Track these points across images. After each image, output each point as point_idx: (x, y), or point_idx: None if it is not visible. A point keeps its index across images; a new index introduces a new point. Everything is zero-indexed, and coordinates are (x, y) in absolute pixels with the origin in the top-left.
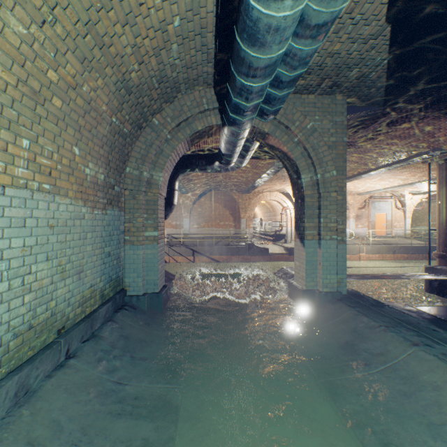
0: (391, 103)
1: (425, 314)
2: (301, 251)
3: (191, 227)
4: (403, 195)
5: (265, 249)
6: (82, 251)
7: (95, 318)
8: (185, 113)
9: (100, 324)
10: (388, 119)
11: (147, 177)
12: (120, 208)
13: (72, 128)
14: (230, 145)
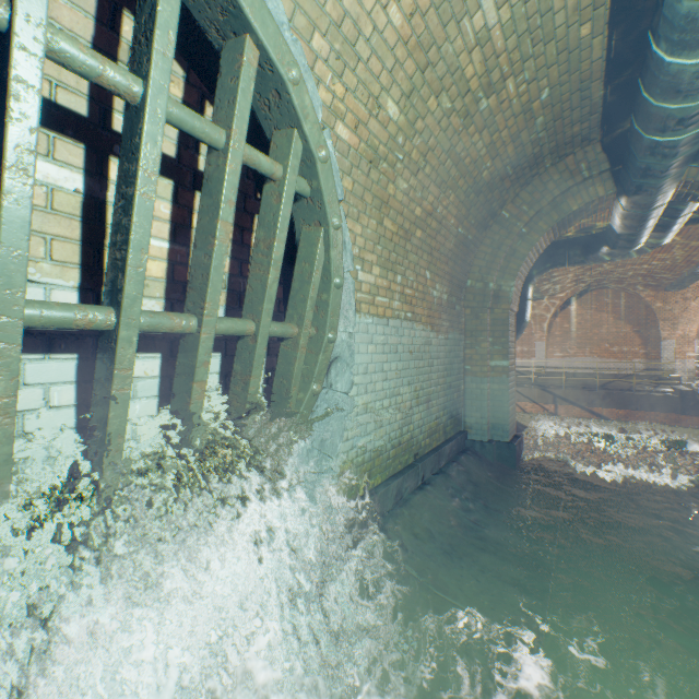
0: None
1: None
2: None
3: (548, 355)
4: None
5: None
6: (429, 379)
7: (440, 454)
8: (549, 193)
9: (445, 462)
10: None
11: (492, 289)
12: (459, 331)
13: (425, 253)
14: (631, 221)
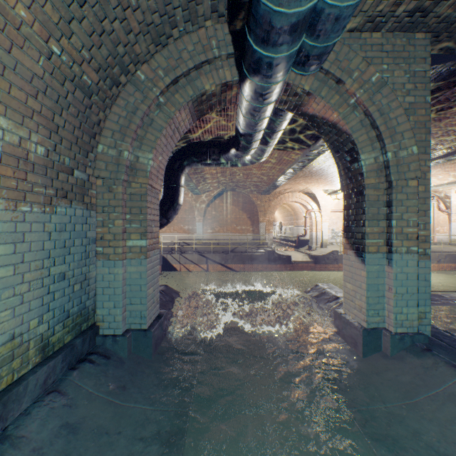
0: None
1: None
2: (357, 269)
3: (204, 232)
4: (448, 195)
5: (287, 257)
6: None
7: (14, 398)
8: (185, 62)
9: (31, 402)
10: None
11: (129, 159)
12: (87, 205)
13: None
14: (251, 116)
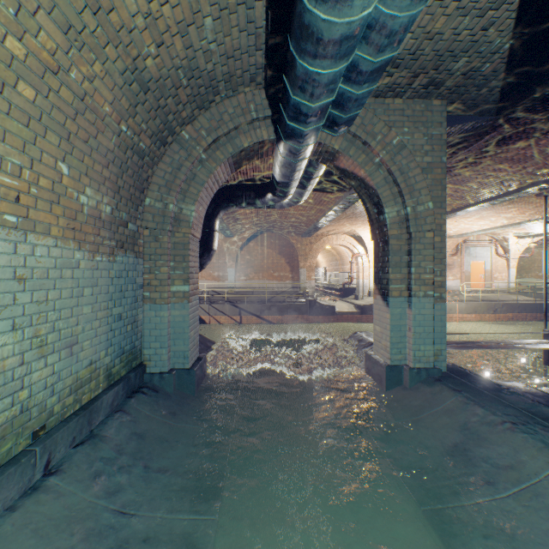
0: (507, 110)
1: None
2: (383, 312)
3: (237, 279)
4: (506, 238)
5: (331, 307)
6: (76, 314)
7: (95, 410)
8: (226, 124)
9: (104, 416)
10: (499, 135)
11: (173, 211)
12: (137, 253)
13: (55, 133)
14: (286, 169)
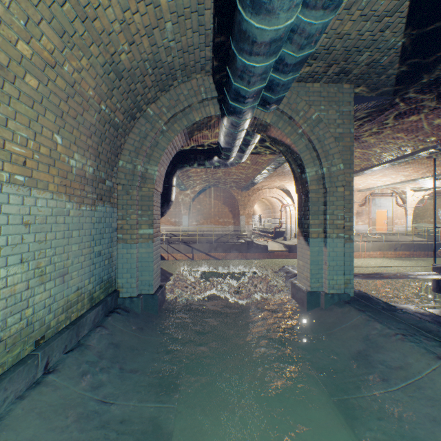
0: (401, 92)
1: (440, 318)
2: (305, 250)
3: (189, 224)
4: (404, 191)
5: (265, 246)
6: (67, 251)
7: (81, 325)
8: (182, 103)
9: (88, 330)
10: (396, 111)
11: (141, 171)
12: (112, 204)
13: (52, 113)
14: (229, 138)
